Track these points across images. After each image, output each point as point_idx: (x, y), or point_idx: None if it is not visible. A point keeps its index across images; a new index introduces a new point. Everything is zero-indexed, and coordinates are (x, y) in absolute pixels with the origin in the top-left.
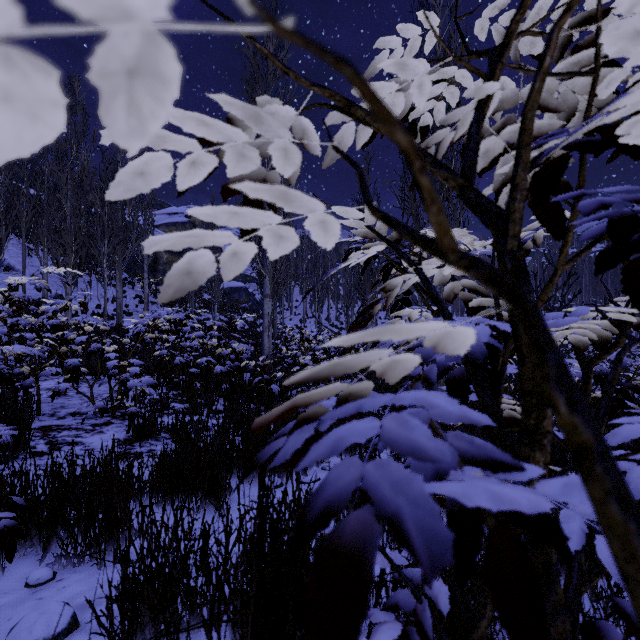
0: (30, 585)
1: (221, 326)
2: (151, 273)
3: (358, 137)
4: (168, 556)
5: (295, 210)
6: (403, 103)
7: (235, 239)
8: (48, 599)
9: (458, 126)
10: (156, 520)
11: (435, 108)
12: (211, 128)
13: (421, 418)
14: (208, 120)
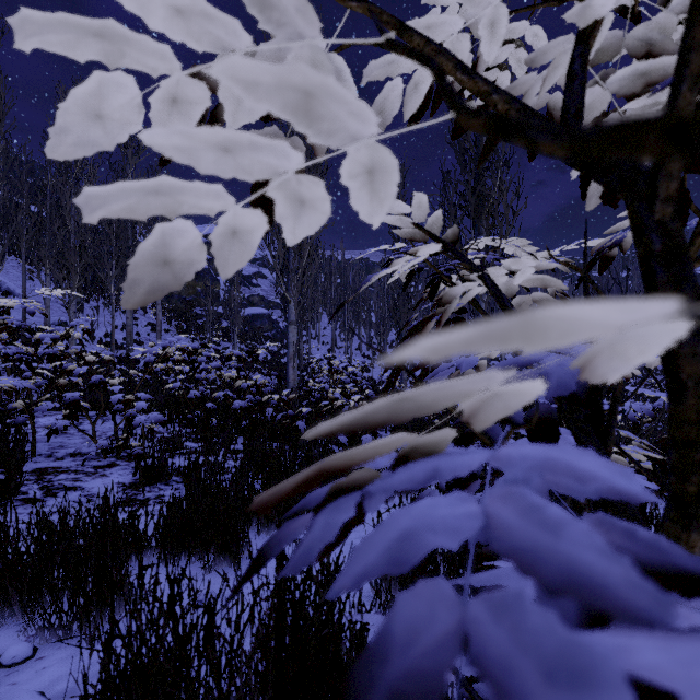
0: (4, 665)
1: (240, 356)
2: (165, 298)
3: (406, 103)
4: (163, 641)
5: (325, 139)
6: (467, 52)
7: (230, 203)
8: (23, 684)
9: (547, 73)
10: (147, 597)
11: (497, 80)
12: (191, 24)
13: (535, 489)
14: (184, 3)
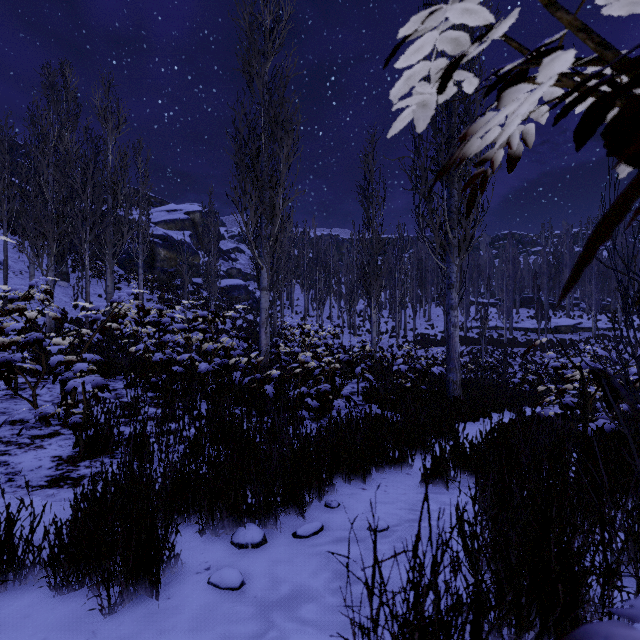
0: None
1: (205, 316)
2: (148, 270)
3: None
4: None
5: None
6: None
7: None
8: None
9: None
10: None
11: None
12: None
13: None
14: None
